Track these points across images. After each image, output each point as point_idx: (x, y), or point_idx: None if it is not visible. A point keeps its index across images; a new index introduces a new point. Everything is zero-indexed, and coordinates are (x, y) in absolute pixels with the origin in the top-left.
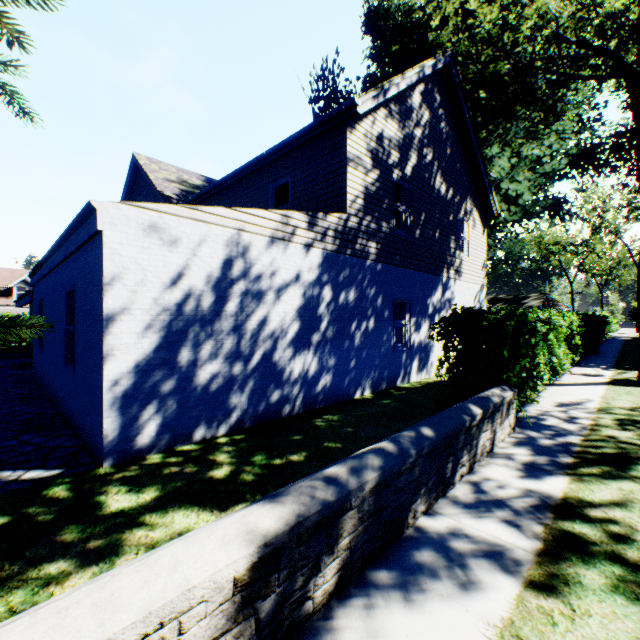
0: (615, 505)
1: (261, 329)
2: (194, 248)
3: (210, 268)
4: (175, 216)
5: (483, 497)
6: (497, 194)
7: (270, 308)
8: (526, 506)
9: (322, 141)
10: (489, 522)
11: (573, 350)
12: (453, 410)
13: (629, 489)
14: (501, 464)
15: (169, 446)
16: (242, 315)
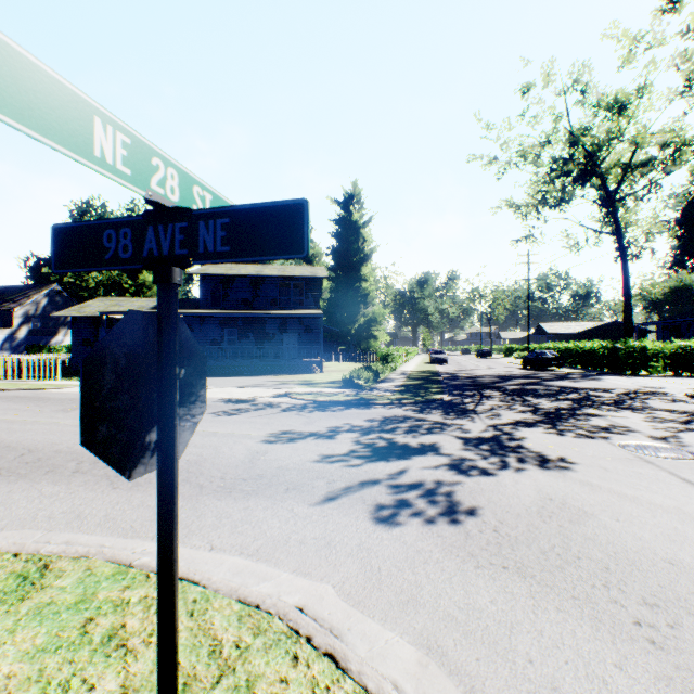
0: None
1: None
2: None
3: None
4: None
5: None
6: None
7: None
8: None
9: (10, 312)
10: None
11: None
12: None
13: None
14: None
15: None
16: None
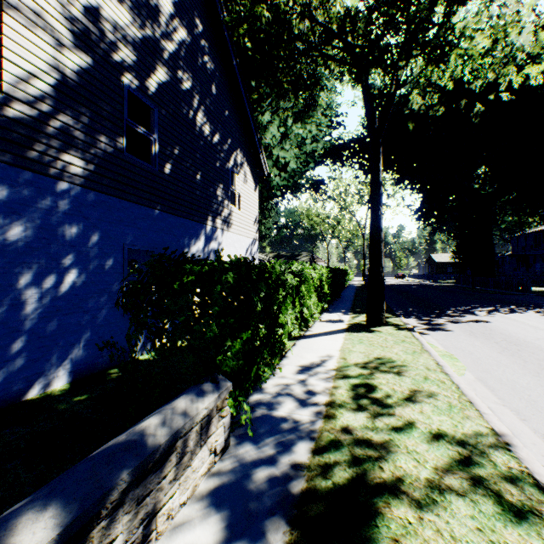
0: None
1: None
2: None
3: None
4: None
5: None
6: (271, 159)
7: None
8: None
9: None
10: None
11: (323, 299)
12: None
13: None
14: None
15: None
16: None
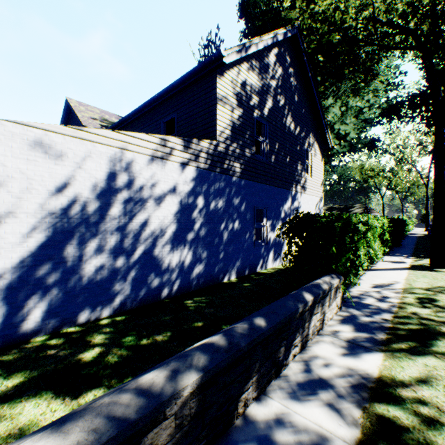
0: (423, 383)
1: (142, 229)
2: (79, 162)
3: (95, 179)
4: (61, 134)
5: (311, 377)
6: (332, 133)
7: (150, 213)
8: (347, 386)
9: (199, 85)
10: (314, 406)
11: (384, 244)
12: (288, 298)
13: (433, 365)
14: (328, 342)
15: (55, 329)
16: (125, 218)
